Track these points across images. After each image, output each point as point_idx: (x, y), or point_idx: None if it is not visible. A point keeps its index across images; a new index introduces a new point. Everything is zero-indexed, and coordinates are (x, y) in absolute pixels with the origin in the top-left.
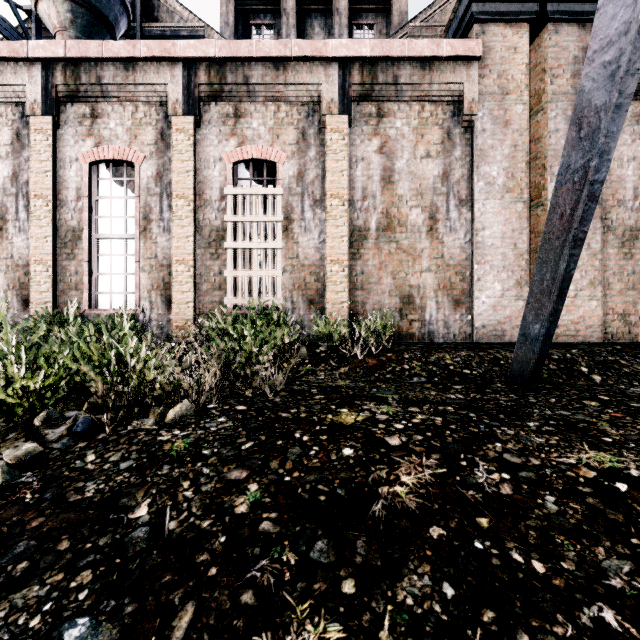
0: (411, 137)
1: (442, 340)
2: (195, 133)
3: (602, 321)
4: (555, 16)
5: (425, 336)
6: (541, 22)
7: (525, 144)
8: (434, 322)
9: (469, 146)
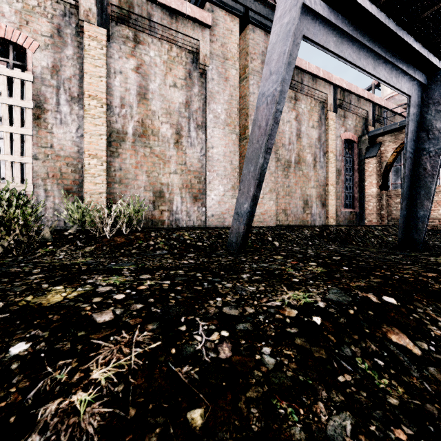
0: (162, 67)
1: (185, 225)
2: None
3: (275, 213)
4: (253, 20)
5: (173, 223)
6: (246, 21)
7: (237, 96)
8: (179, 212)
9: (203, 87)
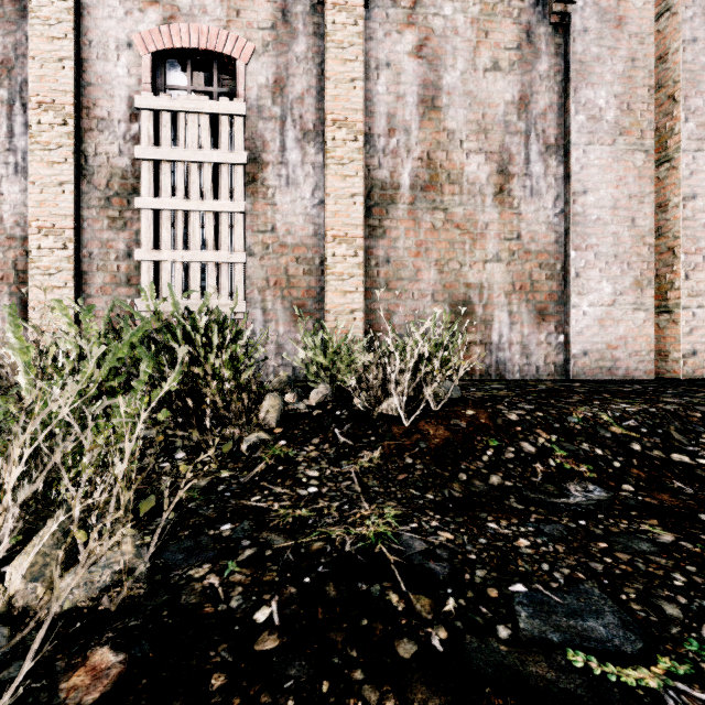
0: (469, 34)
1: (518, 376)
2: None
3: None
4: None
5: (491, 369)
6: None
7: (648, 58)
8: (506, 346)
9: (561, 57)
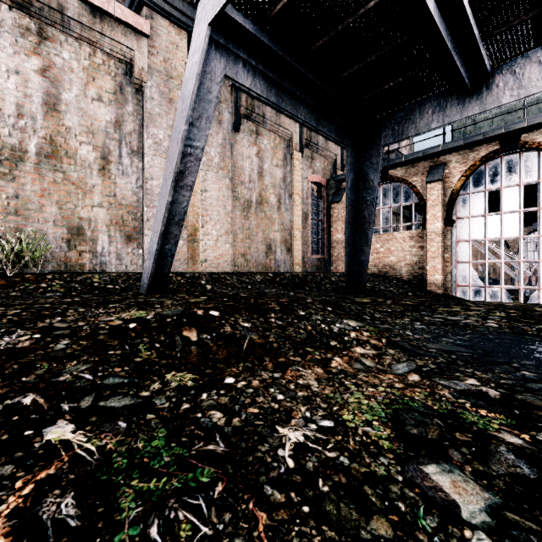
0: (81, 75)
1: (115, 270)
2: None
3: (232, 258)
4: None
5: (97, 267)
6: None
7: None
8: (107, 254)
9: (140, 107)
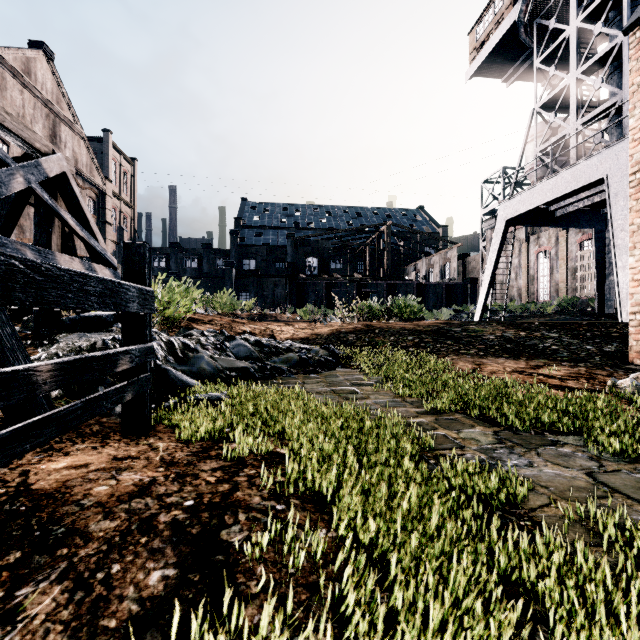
0: None
1: None
2: (567, 235)
3: None
4: None
5: None
6: None
7: None
8: None
9: None
